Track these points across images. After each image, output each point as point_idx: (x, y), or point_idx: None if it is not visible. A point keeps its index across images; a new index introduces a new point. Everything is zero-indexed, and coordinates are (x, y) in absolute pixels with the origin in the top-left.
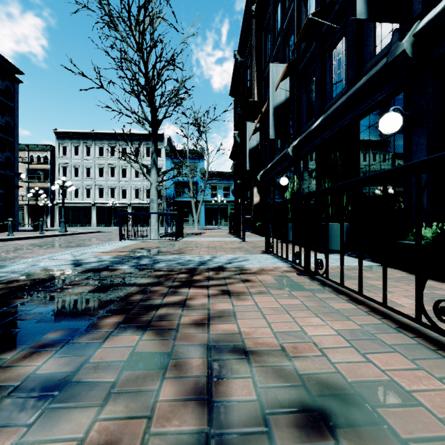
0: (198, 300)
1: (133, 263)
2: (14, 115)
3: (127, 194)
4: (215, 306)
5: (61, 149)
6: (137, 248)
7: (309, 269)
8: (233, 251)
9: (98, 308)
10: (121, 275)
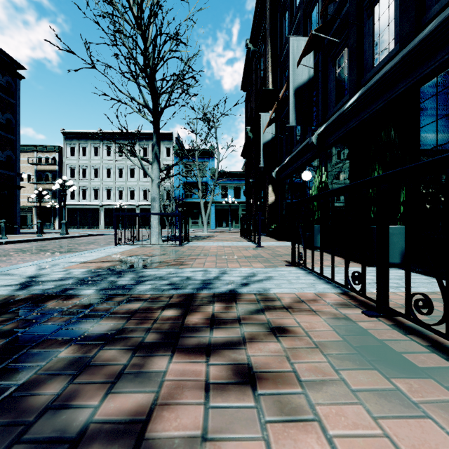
0: (181, 409)
1: (107, 282)
2: (15, 112)
3: (135, 195)
4: None
5: (69, 150)
6: (129, 256)
7: (386, 306)
8: (248, 261)
9: None
10: (71, 310)
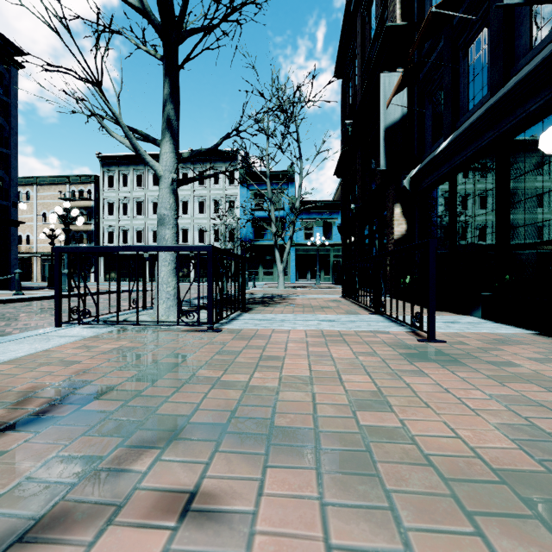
0: None
1: None
2: (10, 115)
3: (189, 237)
4: None
5: (107, 180)
6: None
7: None
8: None
9: None
10: None
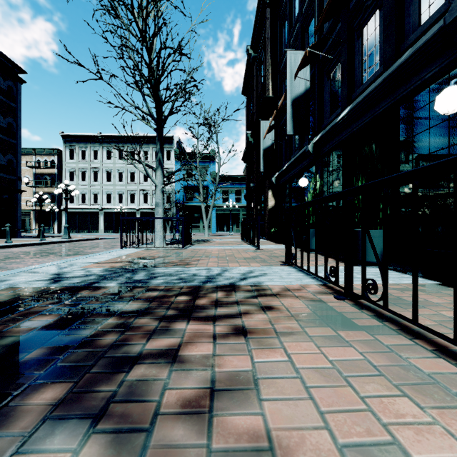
0: (198, 345)
1: (125, 278)
2: (16, 116)
3: (135, 199)
4: (224, 360)
5: (68, 153)
6: (137, 258)
7: (351, 291)
8: (247, 262)
9: (39, 363)
10: (103, 297)
